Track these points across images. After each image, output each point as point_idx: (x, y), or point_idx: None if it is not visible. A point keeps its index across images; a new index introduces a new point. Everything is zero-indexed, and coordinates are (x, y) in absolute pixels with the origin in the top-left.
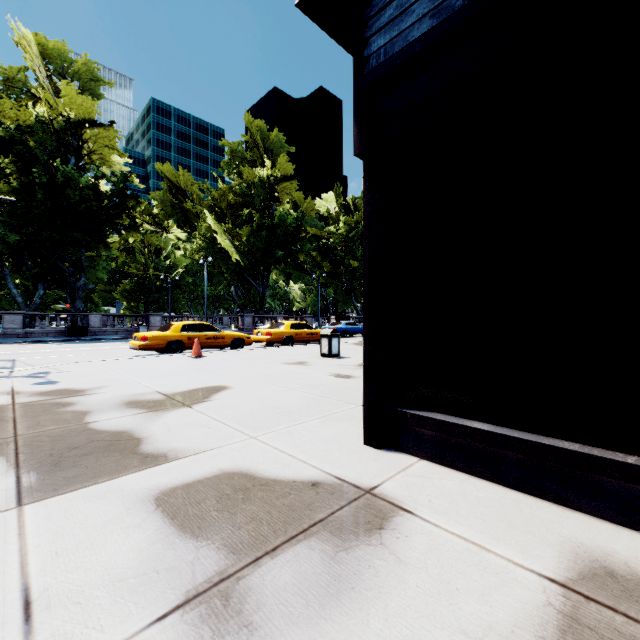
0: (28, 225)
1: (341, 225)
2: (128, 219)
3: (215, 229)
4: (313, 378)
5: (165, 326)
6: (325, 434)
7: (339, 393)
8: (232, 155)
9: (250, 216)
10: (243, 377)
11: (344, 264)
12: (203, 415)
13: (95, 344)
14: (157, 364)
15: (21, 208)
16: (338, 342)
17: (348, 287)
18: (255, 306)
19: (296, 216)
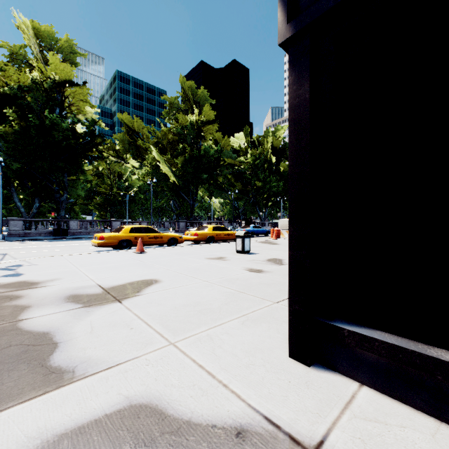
0: (26, 157)
1: (249, 156)
2: (97, 152)
3: (158, 159)
4: (230, 272)
5: (118, 229)
6: (246, 340)
7: (254, 288)
8: (171, 106)
9: (183, 149)
10: (173, 271)
11: (251, 184)
12: (129, 312)
13: (71, 242)
14: (108, 258)
15: (21, 144)
16: (249, 241)
17: (254, 201)
18: (187, 214)
19: (216, 149)
